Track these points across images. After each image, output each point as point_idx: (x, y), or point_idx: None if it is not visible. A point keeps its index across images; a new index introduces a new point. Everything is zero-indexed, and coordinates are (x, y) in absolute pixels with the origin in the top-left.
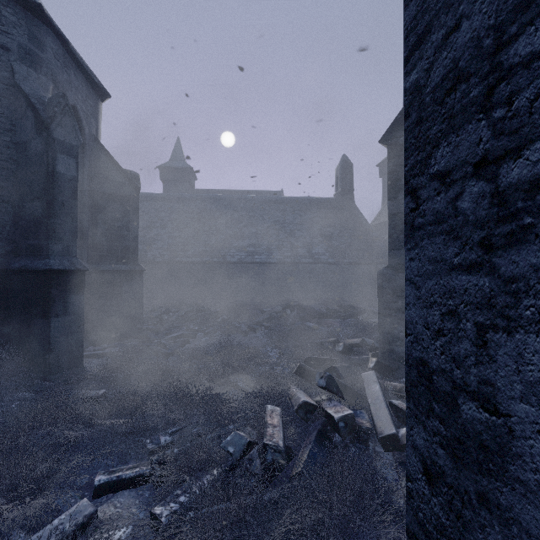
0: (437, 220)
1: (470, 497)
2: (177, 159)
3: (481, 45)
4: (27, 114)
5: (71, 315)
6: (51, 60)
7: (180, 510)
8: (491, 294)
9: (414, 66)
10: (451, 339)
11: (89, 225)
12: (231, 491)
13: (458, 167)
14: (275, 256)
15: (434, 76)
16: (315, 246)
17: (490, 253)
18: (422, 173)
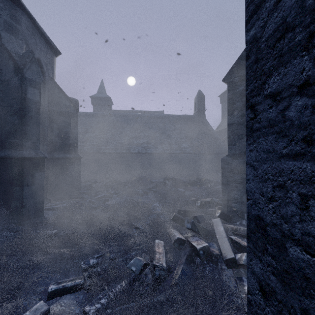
0: (270, 125)
1: (295, 310)
2: (101, 92)
3: (304, 5)
4: (9, 62)
5: (36, 184)
6: (24, 30)
7: (101, 308)
8: (312, 174)
9: (253, 25)
10: (281, 203)
11: (48, 130)
12: (134, 296)
13: (286, 89)
14: (159, 149)
15: (268, 30)
16: (182, 143)
17: (311, 146)
18: (258, 94)
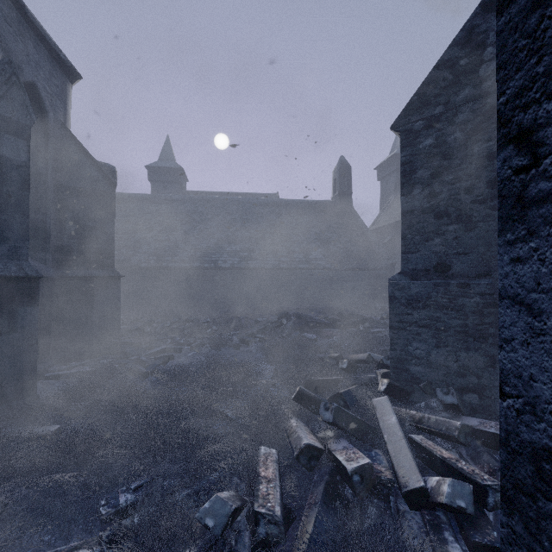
0: None
1: None
2: (167, 158)
3: None
4: None
5: (19, 332)
6: None
7: None
8: None
9: None
10: None
11: (54, 225)
12: None
13: None
14: (270, 262)
15: None
16: (312, 251)
17: None
18: (550, 94)
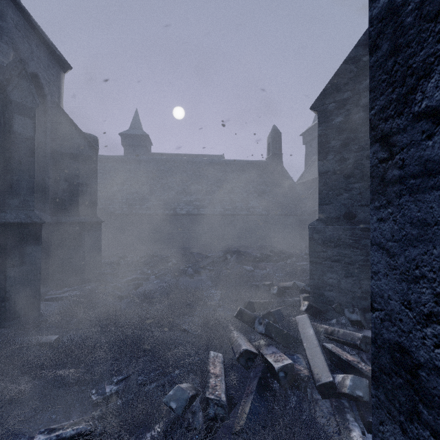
0: (427, 171)
1: None
2: (136, 127)
3: None
4: None
5: (27, 264)
6: (11, 29)
7: None
8: None
9: None
10: None
11: (51, 182)
12: None
13: None
14: (217, 209)
15: None
16: (250, 201)
17: None
18: (399, 113)
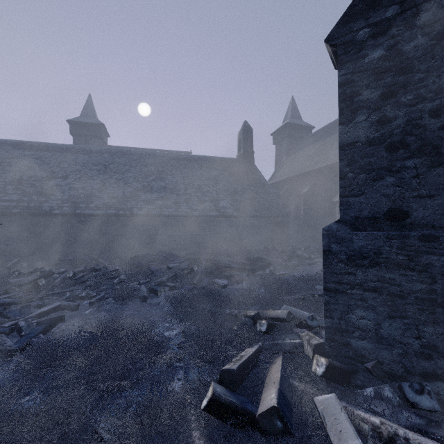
0: None
1: None
2: (88, 115)
3: None
4: None
5: None
6: None
7: None
8: None
9: None
10: None
11: None
12: None
13: None
14: (183, 210)
15: None
16: (221, 201)
17: None
18: None
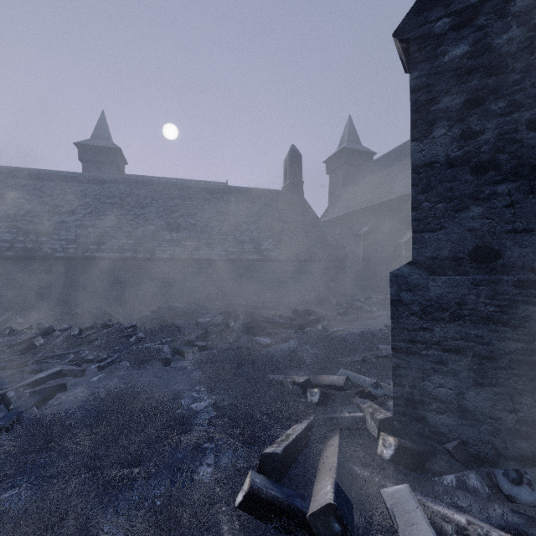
0: None
1: None
2: (101, 136)
3: None
4: None
5: None
6: None
7: None
8: None
9: None
10: None
11: None
12: None
13: None
14: (217, 252)
15: None
16: (263, 241)
17: None
18: None
